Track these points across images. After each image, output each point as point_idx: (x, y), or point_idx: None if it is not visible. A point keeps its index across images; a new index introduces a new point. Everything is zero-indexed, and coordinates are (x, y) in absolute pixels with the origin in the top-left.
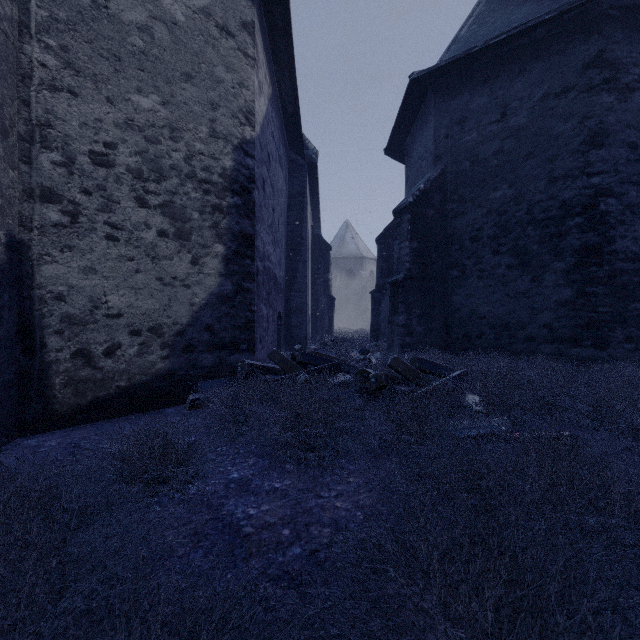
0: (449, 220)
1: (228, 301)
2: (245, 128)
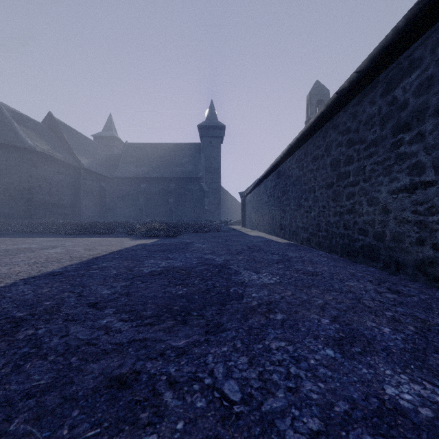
0: None
1: None
2: None
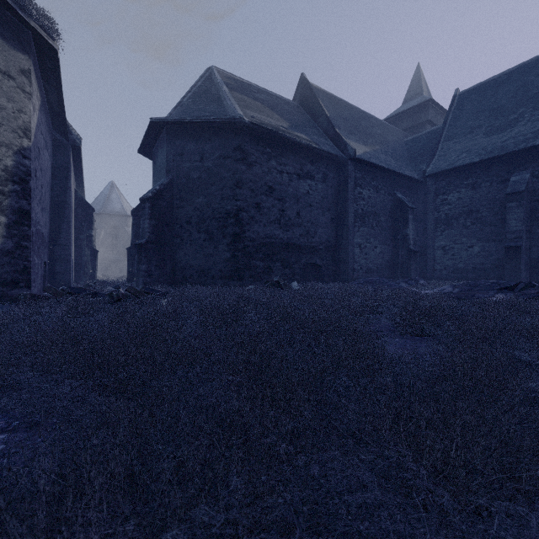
0: (175, 210)
1: (9, 254)
2: (23, 140)
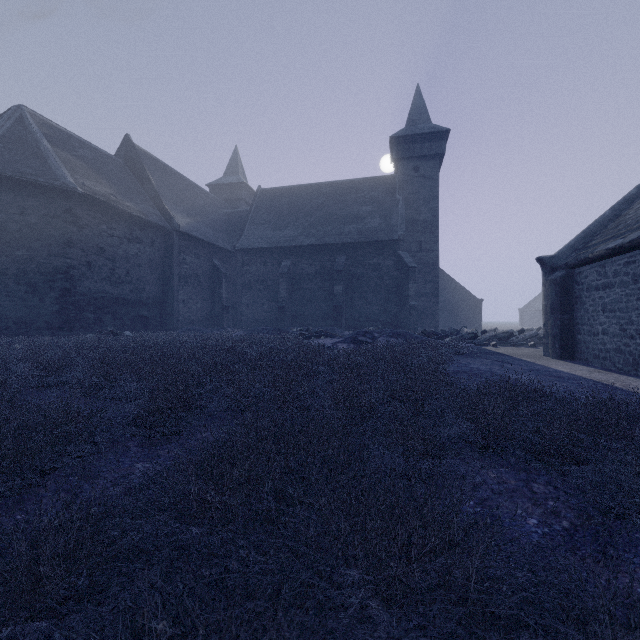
0: None
1: None
2: None
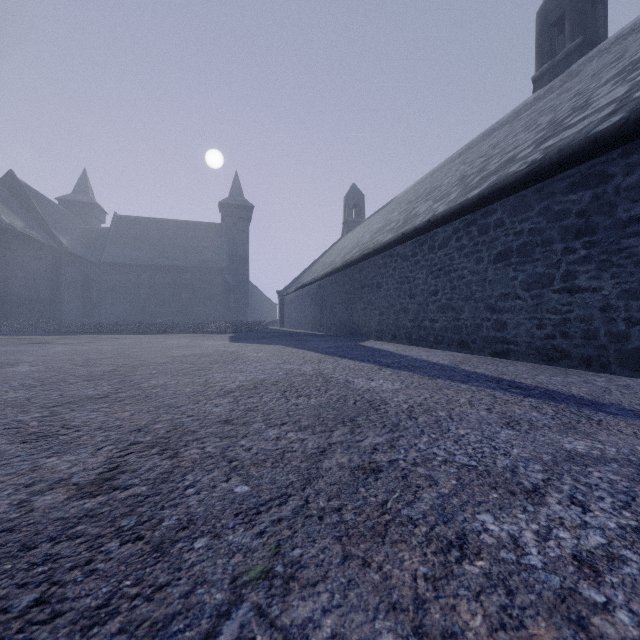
0: None
1: None
2: None
